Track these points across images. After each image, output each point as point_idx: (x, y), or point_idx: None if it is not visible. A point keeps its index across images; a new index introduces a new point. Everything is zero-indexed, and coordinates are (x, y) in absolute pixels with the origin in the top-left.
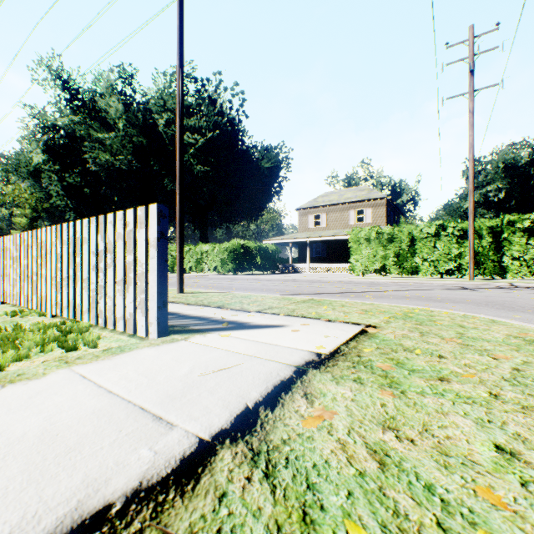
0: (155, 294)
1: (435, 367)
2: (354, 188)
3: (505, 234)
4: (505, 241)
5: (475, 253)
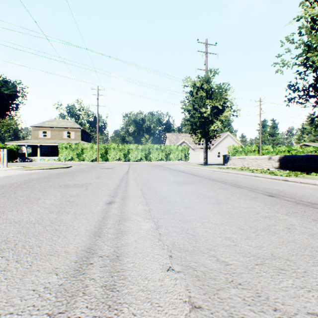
0: (6, 161)
1: (47, 166)
2: (67, 120)
3: (108, 149)
4: (108, 151)
5: (101, 154)
